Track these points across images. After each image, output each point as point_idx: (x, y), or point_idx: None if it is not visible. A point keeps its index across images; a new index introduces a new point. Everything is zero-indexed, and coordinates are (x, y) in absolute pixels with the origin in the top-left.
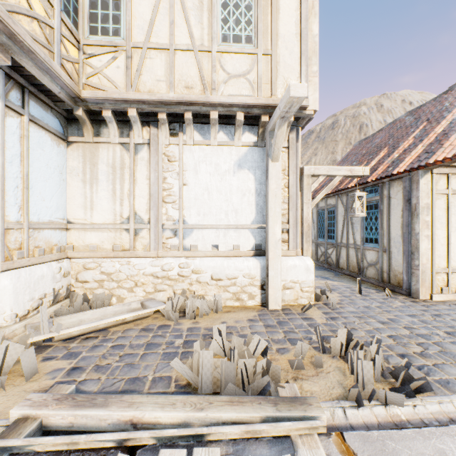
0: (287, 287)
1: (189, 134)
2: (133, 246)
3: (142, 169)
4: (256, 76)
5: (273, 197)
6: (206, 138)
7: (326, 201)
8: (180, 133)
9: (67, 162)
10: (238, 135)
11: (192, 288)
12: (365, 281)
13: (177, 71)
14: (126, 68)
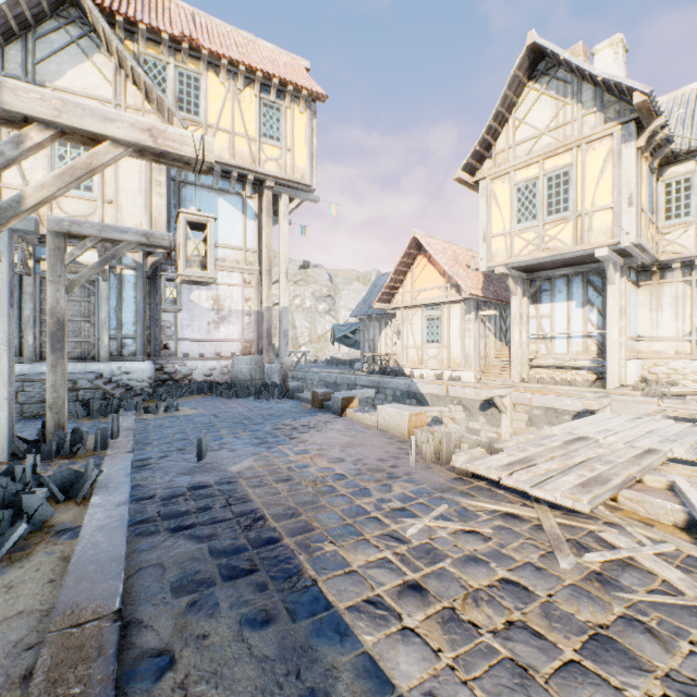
0: None
1: None
2: (694, 352)
3: None
4: None
5: None
6: None
7: None
8: None
9: (636, 298)
10: None
11: None
12: None
13: None
14: (695, 235)
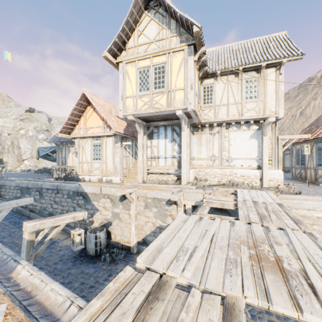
0: (271, 180)
1: (232, 128)
2: (213, 165)
3: (216, 140)
4: (258, 109)
5: (265, 148)
6: (238, 129)
7: (300, 146)
8: (229, 128)
9: (193, 140)
10: (250, 127)
11: (233, 179)
12: (317, 184)
13: (229, 111)
14: (214, 112)
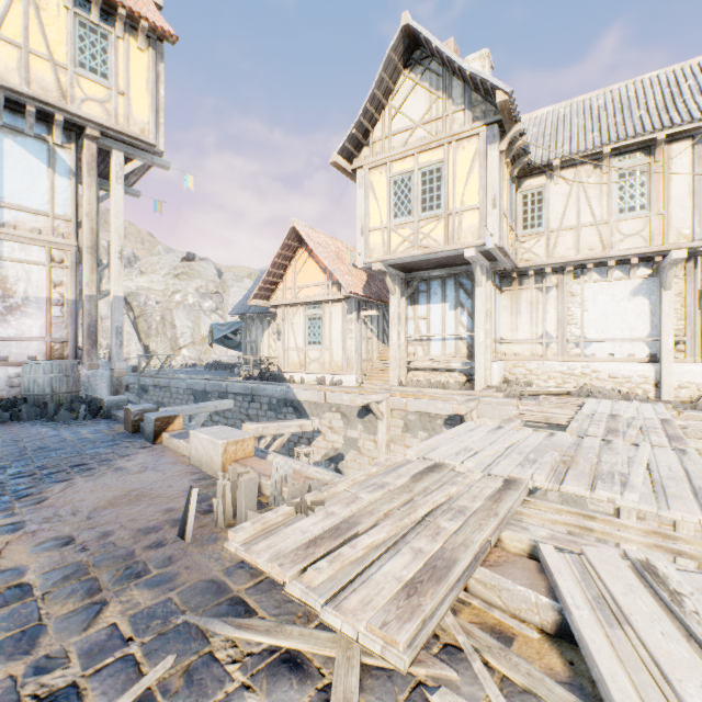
0: (682, 387)
1: (589, 276)
2: (545, 354)
3: (551, 303)
4: (649, 232)
5: (666, 317)
6: (603, 277)
7: None
8: (581, 276)
9: (500, 303)
10: (632, 272)
11: (591, 382)
12: None
13: (581, 241)
14: (546, 245)
